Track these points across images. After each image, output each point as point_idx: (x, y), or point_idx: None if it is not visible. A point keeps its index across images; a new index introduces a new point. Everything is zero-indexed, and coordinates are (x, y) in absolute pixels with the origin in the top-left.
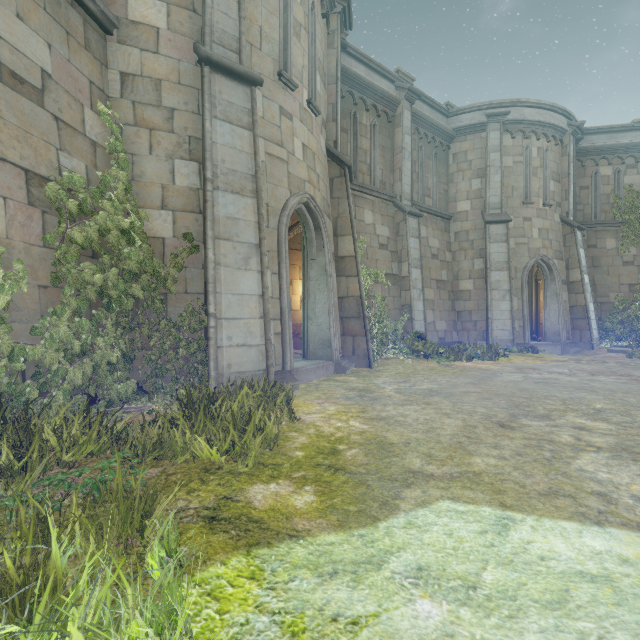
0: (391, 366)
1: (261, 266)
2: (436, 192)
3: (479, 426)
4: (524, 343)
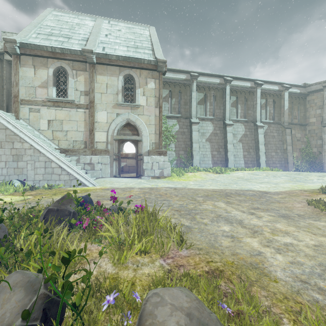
0: None
1: None
2: None
3: None
4: None
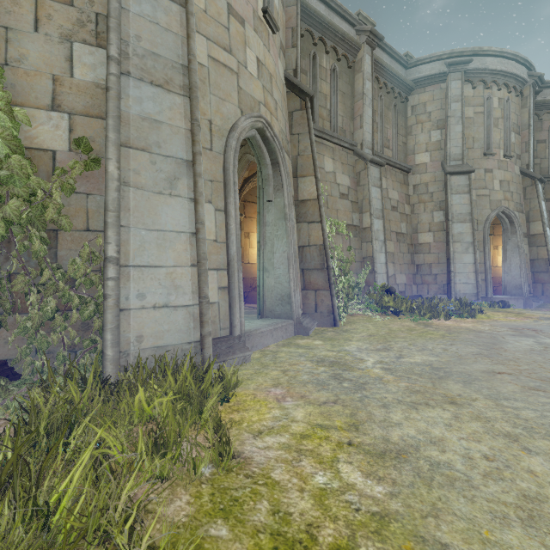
0: (359, 325)
1: (194, 192)
2: (395, 144)
3: None
4: (487, 297)
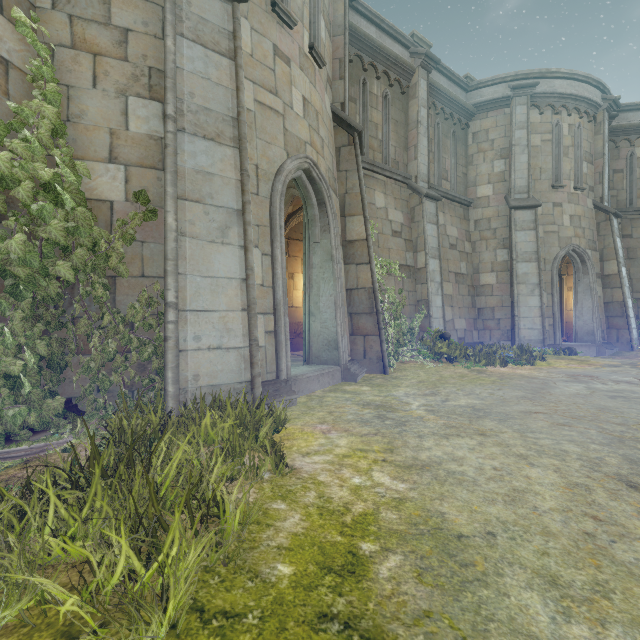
0: (410, 372)
1: (244, 240)
2: (454, 175)
3: (594, 487)
4: (555, 344)
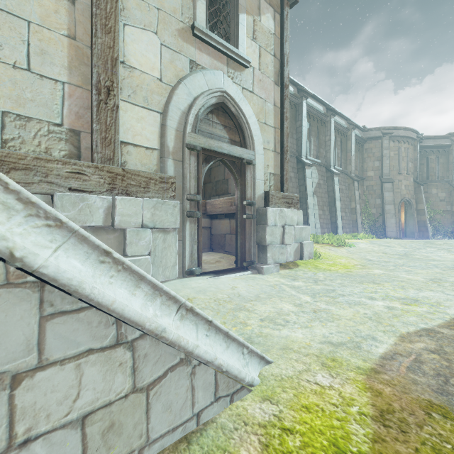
0: None
1: (395, 217)
2: None
3: None
4: None
